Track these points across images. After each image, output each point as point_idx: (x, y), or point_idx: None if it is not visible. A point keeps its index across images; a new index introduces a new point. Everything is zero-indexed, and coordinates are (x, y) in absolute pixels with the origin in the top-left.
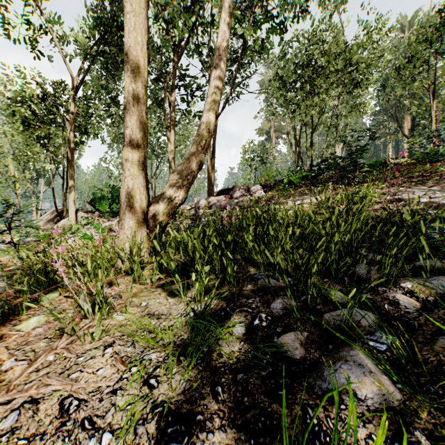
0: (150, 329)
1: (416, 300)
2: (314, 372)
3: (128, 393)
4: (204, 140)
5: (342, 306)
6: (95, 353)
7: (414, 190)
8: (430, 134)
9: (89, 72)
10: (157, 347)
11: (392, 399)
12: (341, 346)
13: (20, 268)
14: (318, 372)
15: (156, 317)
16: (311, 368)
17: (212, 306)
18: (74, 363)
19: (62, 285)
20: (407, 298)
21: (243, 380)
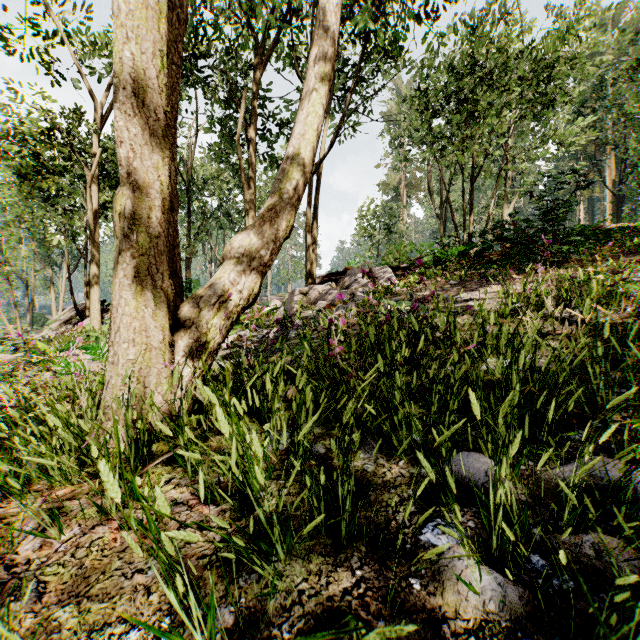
0: None
1: None
2: None
3: None
4: (293, 179)
5: None
6: None
7: None
8: None
9: None
10: None
11: None
12: None
13: None
14: None
15: None
16: None
17: None
18: None
19: None
20: None
21: None
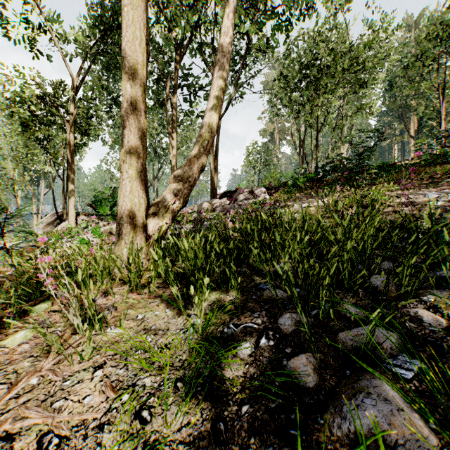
0: (146, 347)
1: (441, 317)
2: (331, 405)
3: (116, 428)
4: (206, 140)
5: (358, 323)
6: (83, 376)
7: (425, 192)
8: (439, 135)
9: (90, 73)
10: (152, 369)
11: (427, 445)
12: (361, 373)
13: (9, 276)
14: (335, 406)
15: (153, 333)
16: (327, 400)
17: (214, 320)
18: (59, 388)
19: (55, 294)
20: (431, 315)
21: (249, 414)
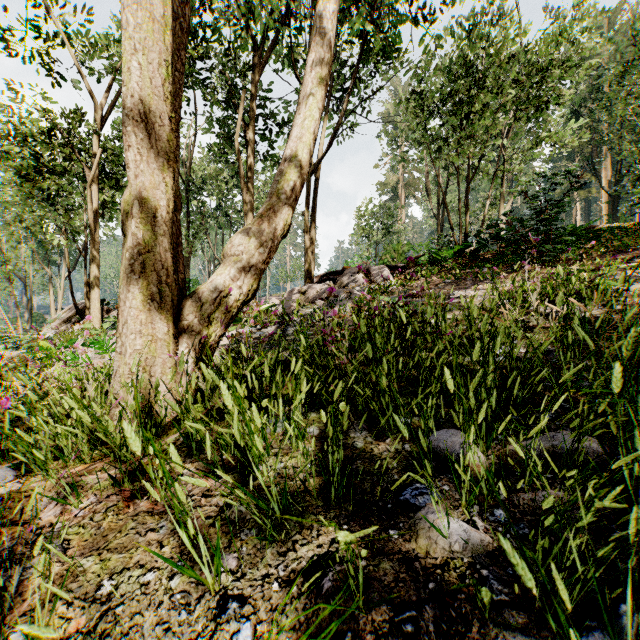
0: None
1: None
2: None
3: None
4: (290, 181)
5: None
6: None
7: None
8: None
9: None
10: None
11: None
12: None
13: None
14: None
15: None
16: None
17: (288, 635)
18: None
19: None
20: None
21: None
